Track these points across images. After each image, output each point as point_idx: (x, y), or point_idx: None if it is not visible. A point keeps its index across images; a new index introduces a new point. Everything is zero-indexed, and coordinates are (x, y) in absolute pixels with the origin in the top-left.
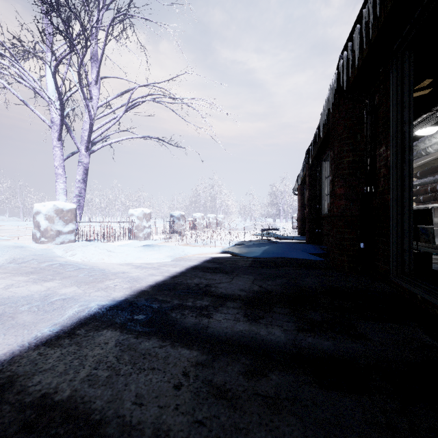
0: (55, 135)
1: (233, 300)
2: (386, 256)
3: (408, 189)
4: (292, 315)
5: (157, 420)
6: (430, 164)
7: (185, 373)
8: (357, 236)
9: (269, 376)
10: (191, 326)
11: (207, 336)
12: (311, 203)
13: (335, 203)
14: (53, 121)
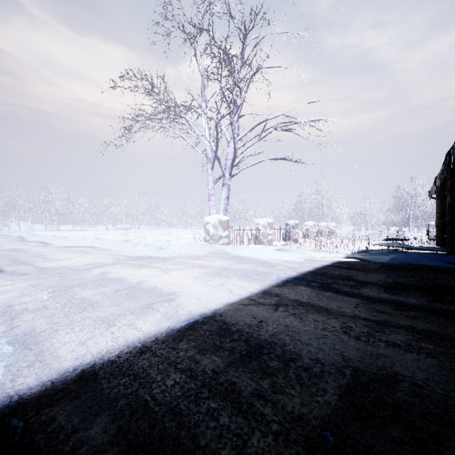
0: (209, 166)
1: (373, 285)
2: None
3: None
4: (425, 295)
5: (352, 312)
6: None
7: (357, 304)
8: None
9: (409, 311)
10: (349, 291)
11: (362, 296)
12: (454, 210)
13: None
14: (208, 156)
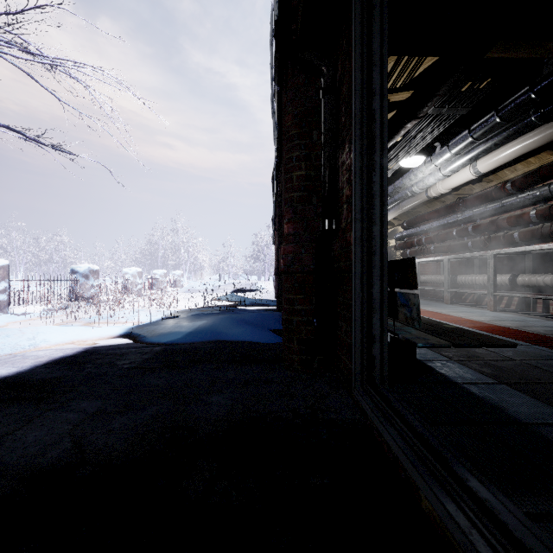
0: None
1: None
2: (349, 346)
3: (379, 220)
4: None
5: None
6: (417, 213)
7: None
8: (313, 307)
9: None
10: None
11: None
12: None
13: (281, 250)
14: None
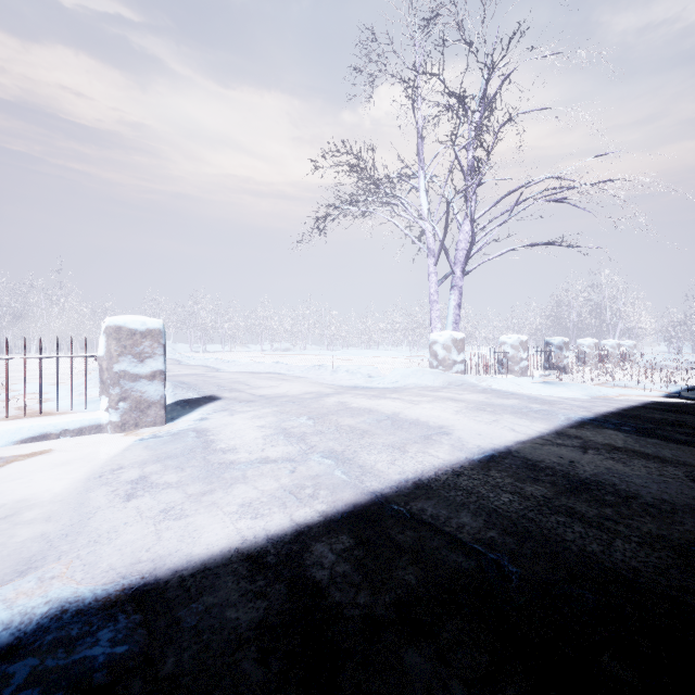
0: (431, 261)
1: None
2: None
3: None
4: None
5: None
6: None
7: None
8: None
9: None
10: (686, 440)
11: None
12: None
13: None
14: (429, 247)
